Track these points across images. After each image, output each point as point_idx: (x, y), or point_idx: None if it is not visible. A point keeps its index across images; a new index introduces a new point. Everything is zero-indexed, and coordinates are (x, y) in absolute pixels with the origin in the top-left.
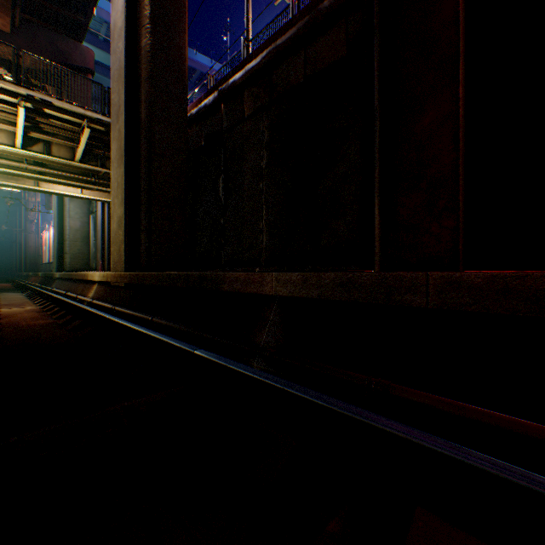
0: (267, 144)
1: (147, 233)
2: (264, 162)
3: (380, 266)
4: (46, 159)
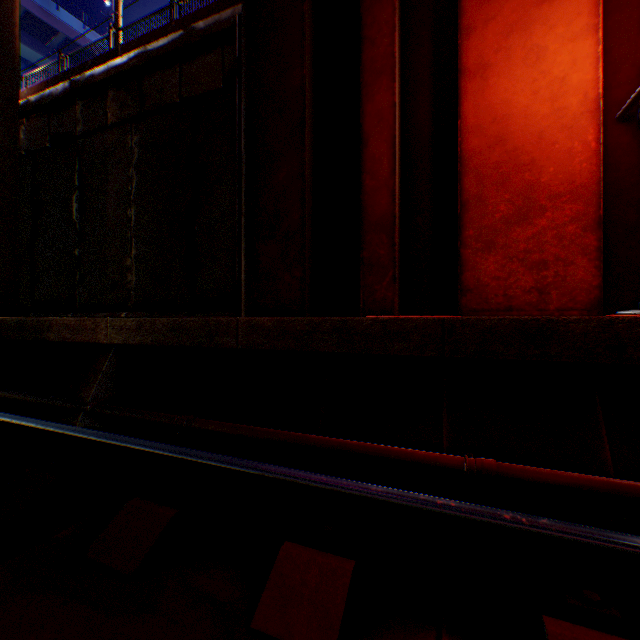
0: (138, 164)
1: None
2: (134, 185)
3: (246, 312)
4: None
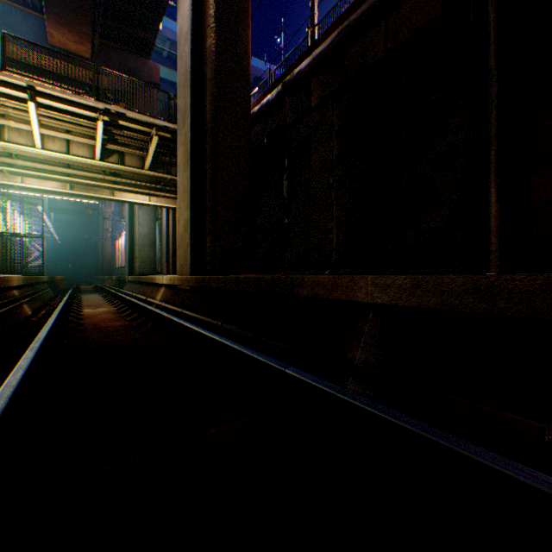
0: (338, 134)
1: (212, 236)
2: (334, 154)
3: (499, 267)
4: (120, 169)
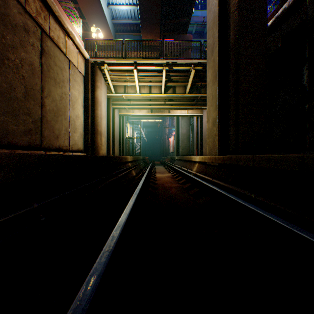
0: None
1: (234, 126)
2: None
3: None
4: (173, 96)
